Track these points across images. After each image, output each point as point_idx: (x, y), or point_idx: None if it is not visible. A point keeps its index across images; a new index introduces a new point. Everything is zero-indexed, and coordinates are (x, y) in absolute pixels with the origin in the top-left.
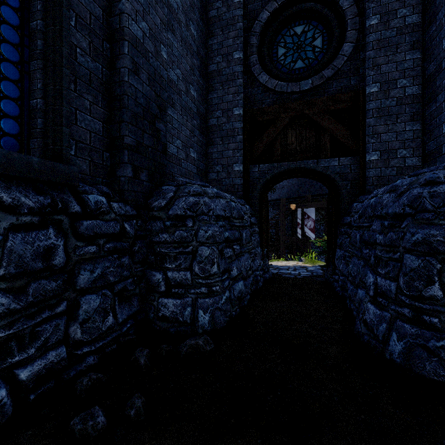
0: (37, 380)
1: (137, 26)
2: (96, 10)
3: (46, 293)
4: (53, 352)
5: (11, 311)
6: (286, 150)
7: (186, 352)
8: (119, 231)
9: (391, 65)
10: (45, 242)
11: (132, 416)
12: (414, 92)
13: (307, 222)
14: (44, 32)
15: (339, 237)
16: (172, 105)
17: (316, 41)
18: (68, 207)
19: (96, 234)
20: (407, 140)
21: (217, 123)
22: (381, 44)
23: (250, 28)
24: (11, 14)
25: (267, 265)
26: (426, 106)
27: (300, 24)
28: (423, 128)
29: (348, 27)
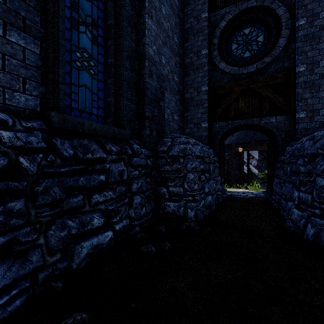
0: (120, 232)
1: (151, 49)
2: (132, 45)
3: (122, 192)
4: (124, 221)
5: (112, 198)
6: (238, 112)
7: (184, 228)
8: (146, 164)
9: (314, 51)
10: (121, 168)
11: (166, 250)
12: None
13: (252, 161)
14: (114, 64)
15: (276, 170)
16: (165, 89)
17: (259, 38)
18: (127, 151)
19: (138, 165)
20: None
21: (190, 96)
22: (307, 37)
23: (213, 33)
24: (101, 58)
25: (224, 189)
26: None
27: (248, 27)
28: None
29: (282, 27)
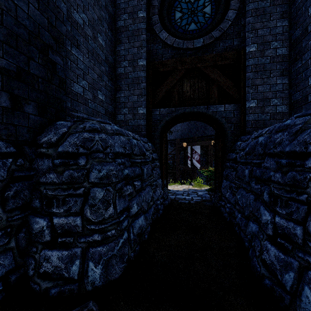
0: None
1: None
2: None
3: None
4: None
5: None
6: (182, 97)
7: None
8: None
9: (265, 30)
10: None
11: None
12: (283, 53)
13: (195, 156)
14: None
15: (225, 170)
16: (77, 46)
17: (206, 8)
18: None
19: None
20: (278, 91)
21: (124, 71)
22: (258, 12)
23: None
24: None
25: (166, 193)
26: (292, 64)
27: None
28: (289, 82)
29: None
